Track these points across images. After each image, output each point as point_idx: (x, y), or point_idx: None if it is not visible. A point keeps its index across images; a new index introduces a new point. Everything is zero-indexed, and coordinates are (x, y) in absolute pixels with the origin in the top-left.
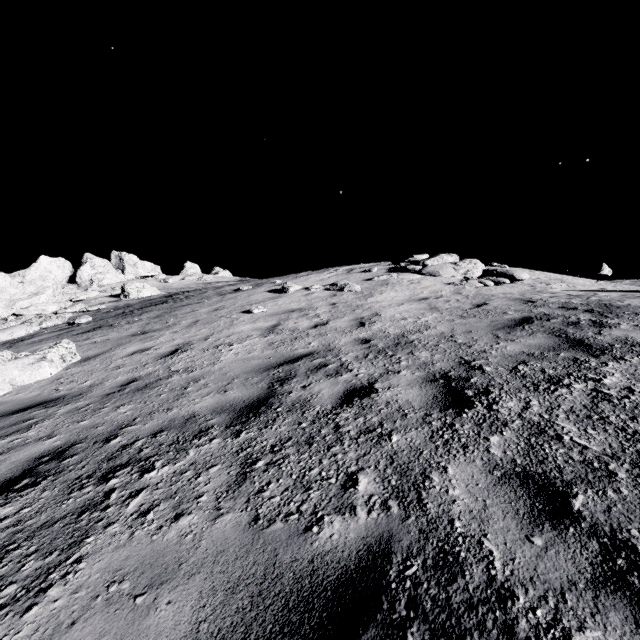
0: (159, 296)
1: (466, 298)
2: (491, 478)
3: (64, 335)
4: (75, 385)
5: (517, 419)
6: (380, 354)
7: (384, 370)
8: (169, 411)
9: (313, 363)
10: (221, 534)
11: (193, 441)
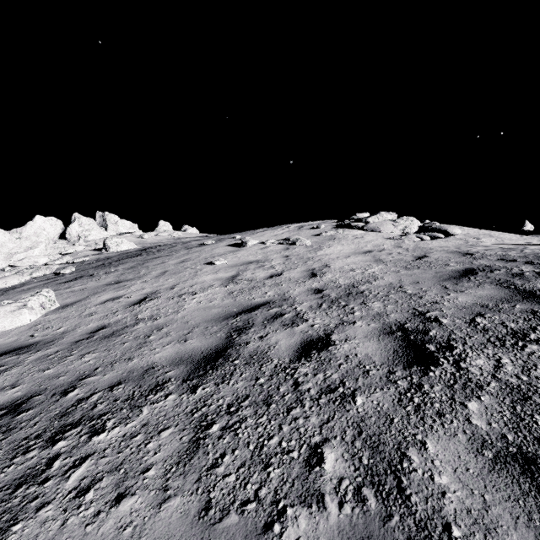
0: (135, 250)
1: (406, 251)
2: (482, 460)
3: (49, 284)
4: (50, 331)
5: (492, 380)
6: (333, 304)
7: (339, 321)
8: (130, 361)
9: (269, 312)
10: (165, 528)
11: (148, 397)
